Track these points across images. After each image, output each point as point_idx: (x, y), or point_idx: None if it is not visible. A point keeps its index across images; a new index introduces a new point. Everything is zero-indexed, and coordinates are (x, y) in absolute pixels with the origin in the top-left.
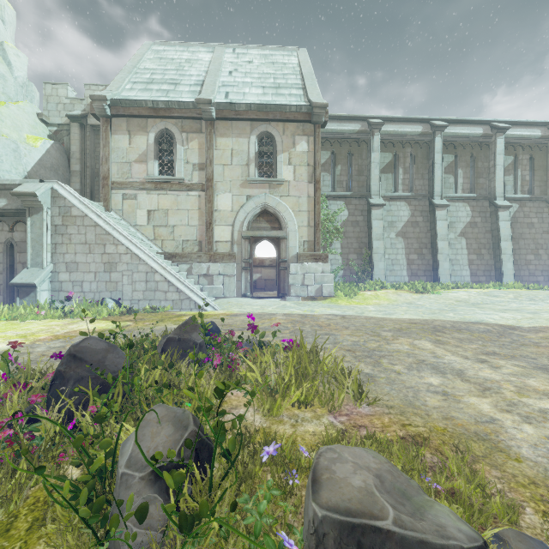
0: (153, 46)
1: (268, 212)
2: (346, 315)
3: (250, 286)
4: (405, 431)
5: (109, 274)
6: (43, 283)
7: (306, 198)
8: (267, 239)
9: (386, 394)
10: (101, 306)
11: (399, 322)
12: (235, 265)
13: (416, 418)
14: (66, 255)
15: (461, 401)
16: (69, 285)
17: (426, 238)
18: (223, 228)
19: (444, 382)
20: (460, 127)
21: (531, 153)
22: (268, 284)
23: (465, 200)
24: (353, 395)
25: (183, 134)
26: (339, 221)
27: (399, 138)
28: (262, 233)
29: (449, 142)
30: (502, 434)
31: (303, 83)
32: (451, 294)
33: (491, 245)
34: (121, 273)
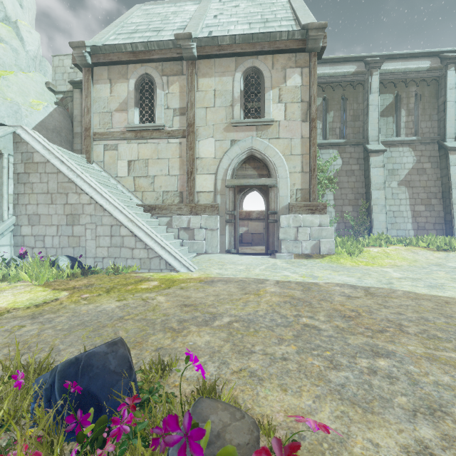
0: (143, 7)
1: (255, 157)
2: (369, 287)
3: (234, 240)
4: None
5: (71, 228)
6: (1, 237)
7: (299, 140)
8: (253, 188)
9: None
10: (53, 266)
11: None
12: (218, 217)
13: None
14: (28, 206)
15: None
16: (31, 239)
17: (436, 186)
18: (205, 177)
19: None
20: None
21: None
22: (255, 238)
23: None
24: None
25: (163, 77)
26: (331, 171)
27: (401, 76)
28: (248, 181)
29: None
30: None
31: (294, 15)
32: None
33: None
34: (84, 226)
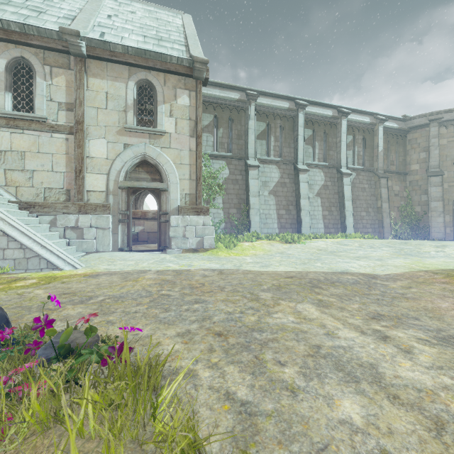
0: None
1: (148, 162)
2: (224, 269)
3: (127, 239)
4: None
5: None
6: None
7: (188, 152)
8: (147, 191)
9: None
10: None
11: (276, 276)
12: (110, 217)
13: None
14: None
15: None
16: None
17: (292, 196)
18: (96, 177)
19: (368, 410)
20: (316, 108)
21: (364, 134)
22: (151, 236)
23: (320, 167)
24: None
25: (45, 67)
26: (221, 179)
27: (271, 110)
28: (142, 184)
29: (309, 119)
30: None
31: (186, 41)
32: (313, 244)
33: (338, 204)
34: None
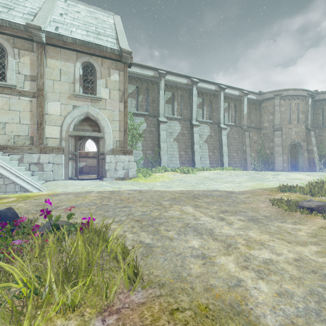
0: None
1: (90, 119)
2: (142, 190)
3: (75, 171)
4: (173, 324)
5: None
6: None
7: (118, 112)
8: (89, 138)
9: (158, 275)
10: None
11: (174, 193)
12: (63, 156)
13: (183, 296)
14: None
15: (215, 263)
16: None
17: (189, 142)
18: (53, 128)
19: (202, 243)
20: (205, 84)
21: (235, 102)
22: (92, 169)
23: (207, 123)
24: (130, 278)
25: (14, 49)
26: (141, 130)
27: (175, 84)
28: (86, 133)
29: (200, 91)
30: (249, 300)
31: (116, 36)
32: (201, 174)
33: (218, 148)
34: None
